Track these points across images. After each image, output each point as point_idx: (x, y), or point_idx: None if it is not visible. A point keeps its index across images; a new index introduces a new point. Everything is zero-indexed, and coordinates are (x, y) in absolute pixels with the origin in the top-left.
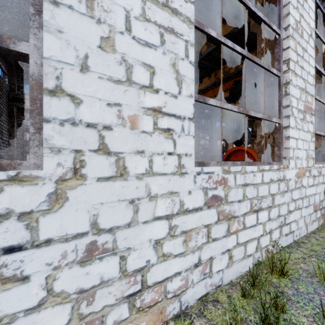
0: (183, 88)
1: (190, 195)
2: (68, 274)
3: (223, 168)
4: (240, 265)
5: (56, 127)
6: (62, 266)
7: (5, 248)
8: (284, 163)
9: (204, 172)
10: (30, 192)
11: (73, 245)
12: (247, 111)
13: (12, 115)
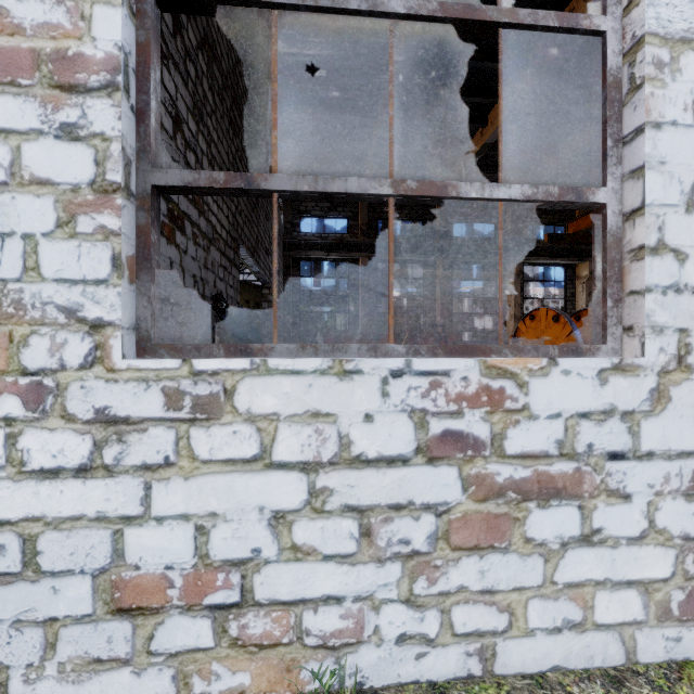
0: None
1: None
2: (670, 507)
3: None
4: None
5: (658, 297)
6: (664, 493)
7: (609, 452)
8: None
9: None
10: (631, 386)
11: (677, 466)
12: None
13: (288, 272)
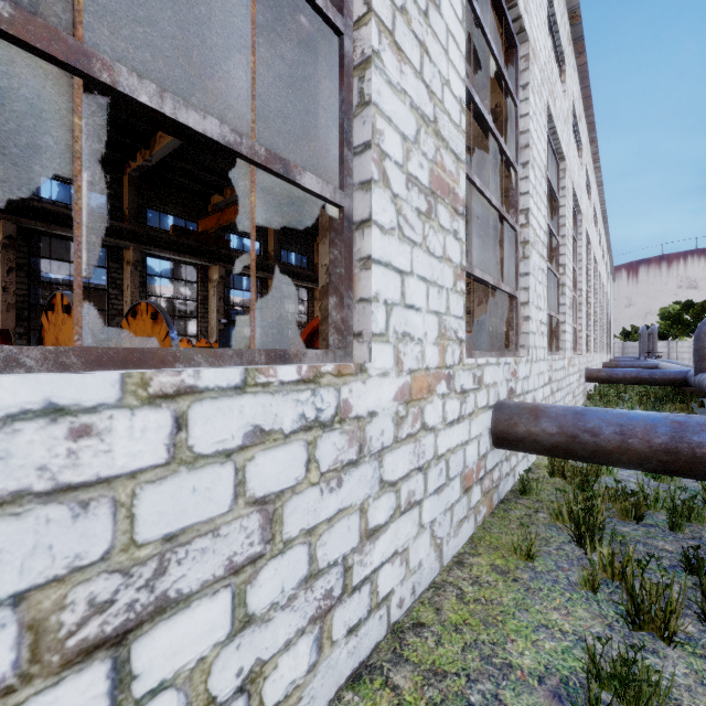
0: None
1: None
2: None
3: None
4: None
5: None
6: None
7: None
8: (357, 356)
9: None
10: None
11: None
12: (72, 48)
13: None
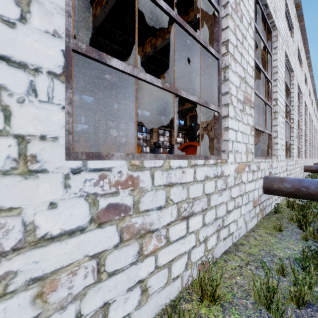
0: (32, 13)
1: (53, 210)
2: None
3: (131, 162)
4: (161, 296)
5: None
6: None
7: None
8: (223, 157)
9: (91, 169)
10: None
11: None
12: (176, 89)
13: None
